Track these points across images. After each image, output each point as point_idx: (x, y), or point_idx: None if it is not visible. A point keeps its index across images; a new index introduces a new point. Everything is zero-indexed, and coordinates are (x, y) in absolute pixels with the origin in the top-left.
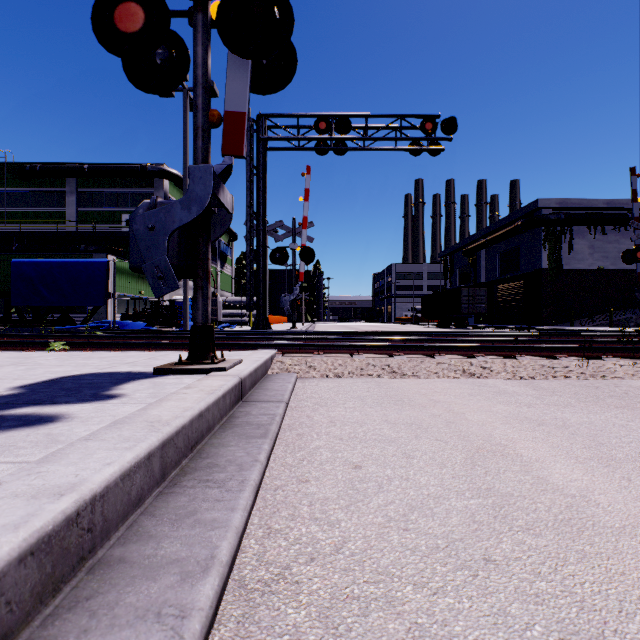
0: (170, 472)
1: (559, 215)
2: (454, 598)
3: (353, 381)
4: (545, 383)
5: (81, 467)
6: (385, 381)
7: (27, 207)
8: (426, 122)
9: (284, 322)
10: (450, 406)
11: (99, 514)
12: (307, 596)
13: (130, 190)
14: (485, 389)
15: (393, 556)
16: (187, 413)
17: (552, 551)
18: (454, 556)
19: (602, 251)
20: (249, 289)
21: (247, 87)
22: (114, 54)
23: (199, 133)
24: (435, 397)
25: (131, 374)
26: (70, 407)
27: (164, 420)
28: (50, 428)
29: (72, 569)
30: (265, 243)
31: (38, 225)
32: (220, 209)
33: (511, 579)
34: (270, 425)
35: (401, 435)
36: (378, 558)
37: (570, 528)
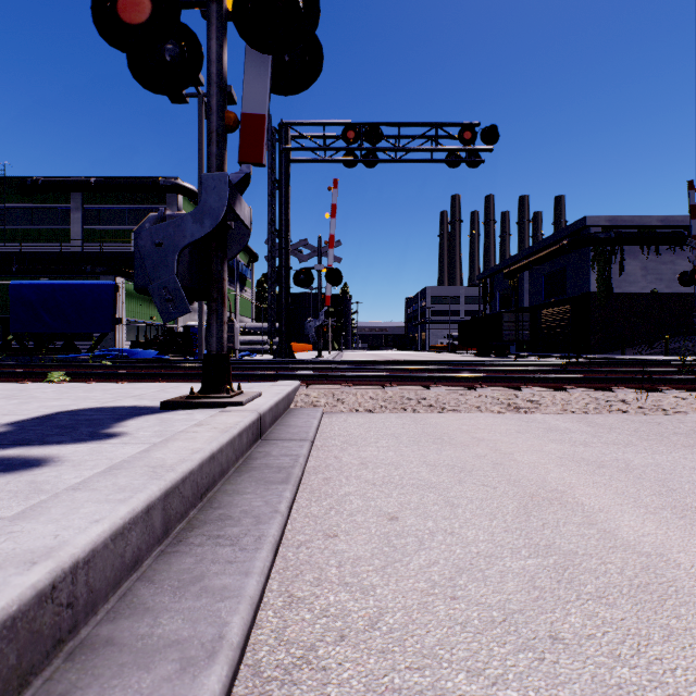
0: (175, 526)
1: (609, 233)
2: (518, 690)
3: (386, 416)
4: (600, 418)
5: (63, 525)
6: (421, 416)
7: (28, 225)
8: (464, 131)
9: (309, 350)
10: (496, 445)
11: (82, 584)
12: (336, 688)
13: (141, 206)
14: (534, 425)
15: (440, 633)
16: (196, 456)
17: (631, 626)
18: (514, 633)
19: (656, 273)
20: (270, 314)
21: (267, 86)
22: (117, 48)
23: (213, 138)
24: (478, 434)
25: (136, 409)
26: (62, 448)
27: (168, 464)
28: (35, 474)
29: (45, 656)
30: (288, 264)
31: (40, 244)
32: (237, 224)
33: (585, 664)
34: (292, 468)
35: (442, 479)
36: (422, 636)
37: (649, 596)
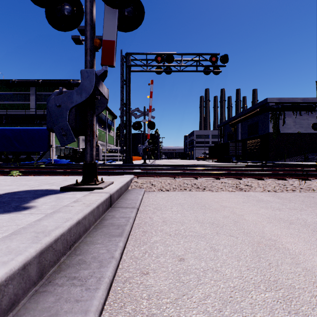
0: (48, 270)
1: (278, 106)
2: None
3: (176, 193)
4: (283, 194)
5: None
6: (194, 193)
7: (10, 101)
8: (212, 57)
9: (140, 159)
10: (233, 210)
11: None
12: None
13: None
14: (250, 198)
15: None
16: (67, 223)
17: None
18: None
19: (300, 124)
20: (121, 143)
21: (115, 26)
22: (38, 5)
23: (88, 52)
24: (223, 204)
25: (47, 191)
26: None
27: (48, 230)
28: None
29: None
30: (130, 119)
31: (16, 110)
32: (101, 97)
33: None
34: (125, 226)
35: (207, 232)
36: None
37: None
